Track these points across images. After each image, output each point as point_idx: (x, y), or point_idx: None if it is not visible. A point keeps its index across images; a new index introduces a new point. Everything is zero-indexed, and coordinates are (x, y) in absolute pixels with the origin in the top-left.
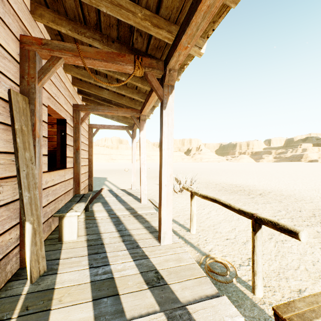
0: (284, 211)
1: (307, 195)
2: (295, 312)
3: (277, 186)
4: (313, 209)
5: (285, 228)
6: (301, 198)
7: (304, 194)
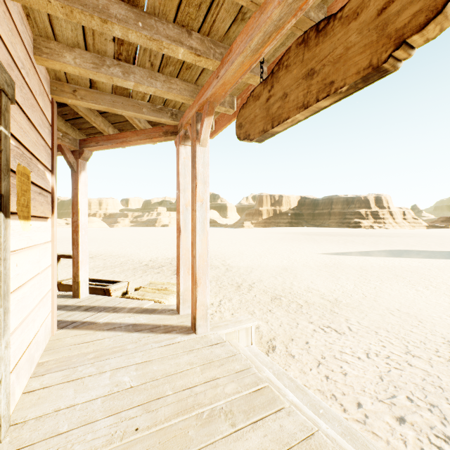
0: (103, 265)
1: (131, 253)
2: (65, 280)
3: (112, 249)
4: (125, 260)
5: (68, 255)
6: (124, 256)
7: (128, 253)
